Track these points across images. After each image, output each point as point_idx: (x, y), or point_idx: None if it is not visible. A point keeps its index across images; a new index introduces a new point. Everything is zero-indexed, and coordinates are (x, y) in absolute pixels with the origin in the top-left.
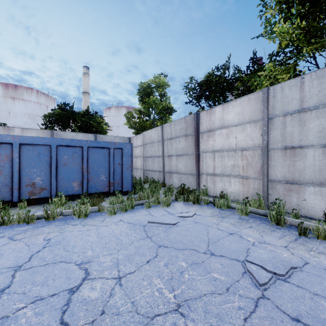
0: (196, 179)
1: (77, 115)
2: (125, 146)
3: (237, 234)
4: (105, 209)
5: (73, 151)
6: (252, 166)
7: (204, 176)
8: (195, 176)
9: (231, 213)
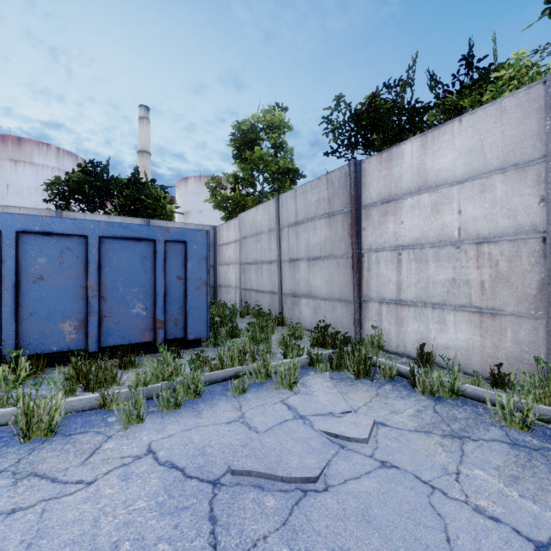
0: (355, 310)
1: (114, 184)
2: (192, 238)
3: None
4: (121, 398)
5: (62, 245)
6: (511, 284)
7: (373, 305)
8: (352, 305)
9: (471, 418)
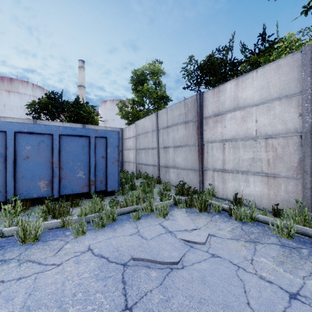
0: (199, 175)
1: (65, 104)
2: (110, 135)
3: (306, 296)
4: (73, 222)
5: (39, 139)
6: (283, 160)
7: (210, 172)
8: (198, 172)
9: (261, 232)
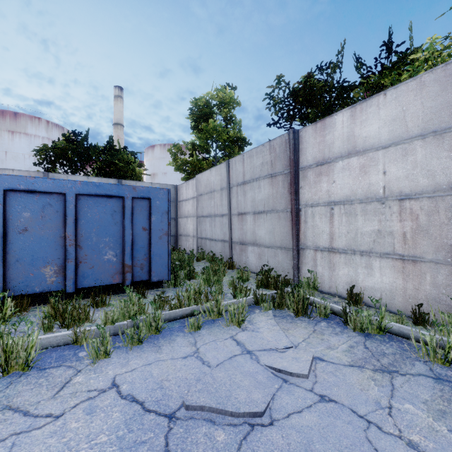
0: (293, 257)
1: (92, 150)
2: (155, 195)
3: None
4: (92, 335)
5: (44, 201)
6: (430, 235)
7: (309, 252)
8: (291, 252)
9: (398, 353)
